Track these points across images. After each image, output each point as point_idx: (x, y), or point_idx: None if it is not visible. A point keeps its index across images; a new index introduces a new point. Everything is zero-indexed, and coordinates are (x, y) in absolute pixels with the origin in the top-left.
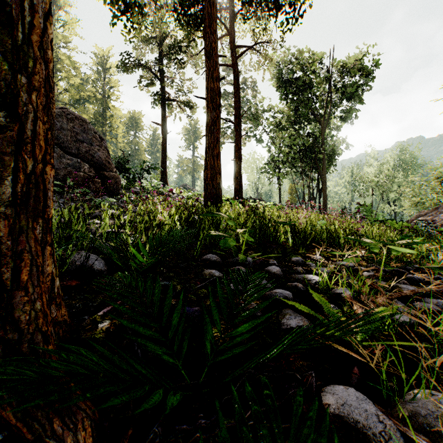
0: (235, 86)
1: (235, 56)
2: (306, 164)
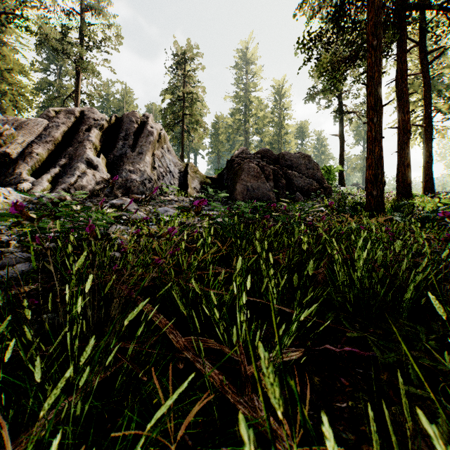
0: (424, 92)
1: (424, 65)
2: None
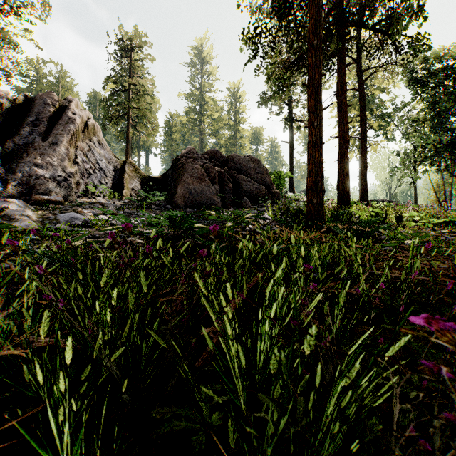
0: (360, 107)
1: (360, 82)
2: (450, 159)
